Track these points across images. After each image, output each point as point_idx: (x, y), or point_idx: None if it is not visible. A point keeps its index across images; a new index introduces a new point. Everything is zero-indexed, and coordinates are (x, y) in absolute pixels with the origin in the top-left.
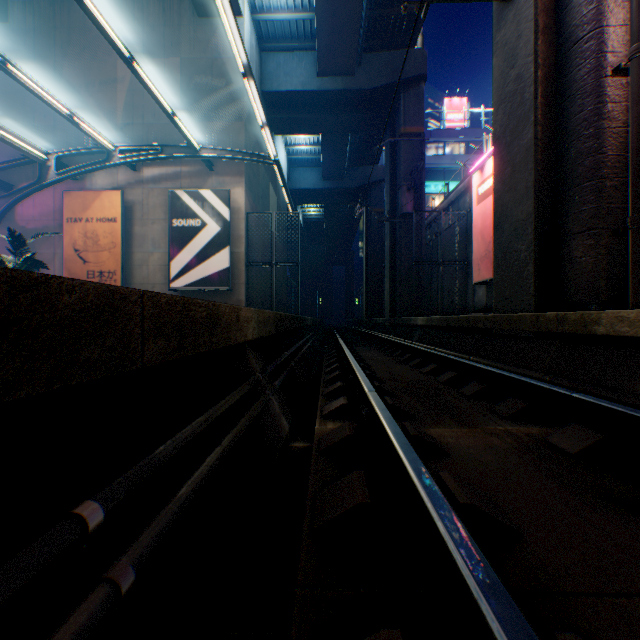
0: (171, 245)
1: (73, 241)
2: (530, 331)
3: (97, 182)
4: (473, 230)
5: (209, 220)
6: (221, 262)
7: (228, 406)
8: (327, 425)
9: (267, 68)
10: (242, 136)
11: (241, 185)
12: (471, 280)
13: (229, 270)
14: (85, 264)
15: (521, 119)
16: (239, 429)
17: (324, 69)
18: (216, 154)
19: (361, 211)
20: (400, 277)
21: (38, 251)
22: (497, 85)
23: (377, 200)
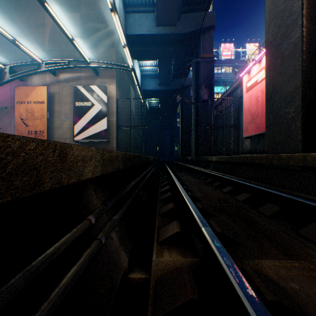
0: (74, 116)
1: (20, 114)
2: (298, 165)
3: (34, 82)
4: (243, 107)
5: (96, 102)
6: (102, 126)
7: None
8: (163, 256)
9: (129, 22)
10: (114, 56)
11: (114, 83)
12: (241, 136)
13: (107, 130)
14: (27, 127)
15: (289, 26)
16: None
17: (159, 22)
18: (99, 65)
19: (180, 99)
20: (200, 135)
21: (2, 120)
22: (269, 9)
23: (187, 96)
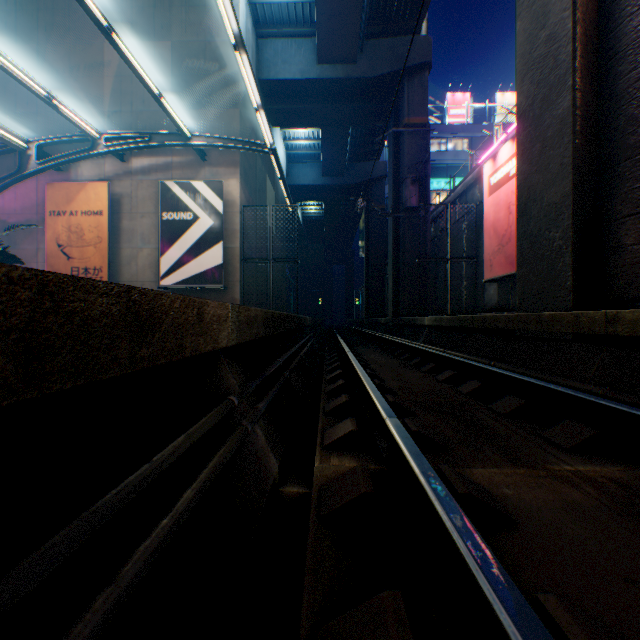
0: (161, 240)
1: (56, 236)
2: (567, 333)
3: (83, 173)
4: (484, 223)
5: (201, 213)
6: (214, 258)
7: (154, 476)
8: (330, 463)
9: (264, 55)
10: (237, 124)
11: (236, 176)
12: (481, 277)
13: (223, 267)
14: (69, 260)
15: (554, 86)
16: (173, 519)
17: (324, 56)
18: (208, 142)
19: (363, 205)
20: (404, 275)
21: (20, 247)
22: (522, 52)
23: (378, 197)
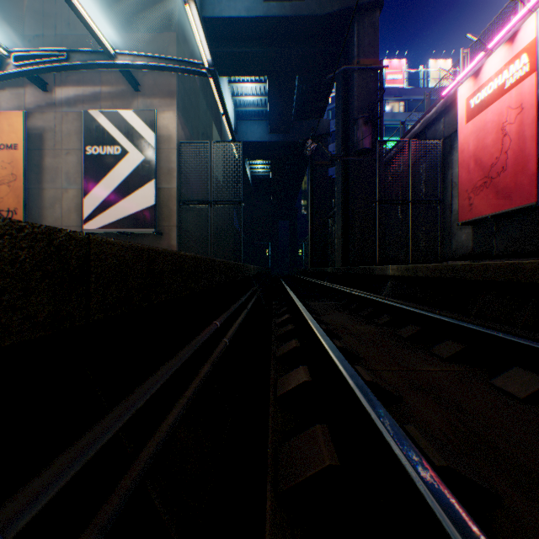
0: (84, 178)
1: None
2: None
3: (0, 105)
4: (460, 156)
5: (131, 147)
6: (145, 198)
7: None
8: None
9: None
10: (173, 50)
11: (172, 108)
12: (447, 222)
13: (155, 208)
14: None
15: None
16: None
17: None
18: (136, 62)
19: (313, 147)
20: (354, 223)
21: None
22: None
23: (322, 153)
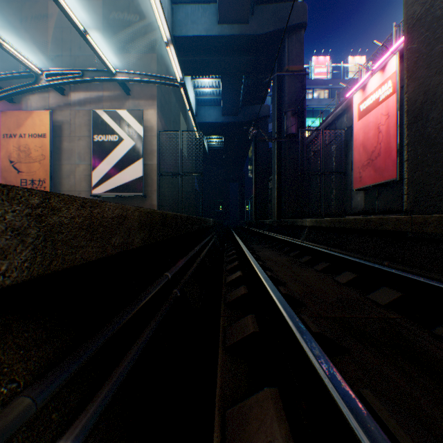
0: (92, 157)
1: (8, 154)
2: None
3: (32, 105)
4: (354, 143)
5: (125, 136)
6: (135, 172)
7: None
8: None
9: (177, 17)
10: (154, 66)
11: (153, 107)
12: (348, 188)
13: (142, 179)
14: (19, 173)
15: None
16: None
17: (224, 17)
18: (130, 77)
19: (254, 132)
20: (285, 187)
21: None
22: None
23: (263, 131)
